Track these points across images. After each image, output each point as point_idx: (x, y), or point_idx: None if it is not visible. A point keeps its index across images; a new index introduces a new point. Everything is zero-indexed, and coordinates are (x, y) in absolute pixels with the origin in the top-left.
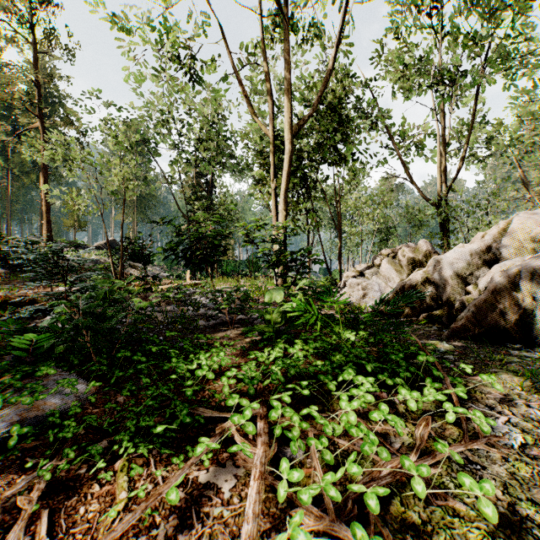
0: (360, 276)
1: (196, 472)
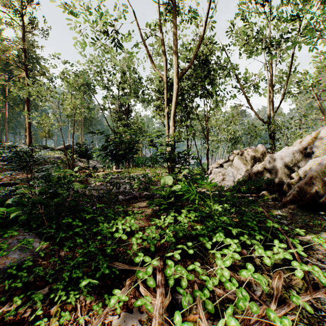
0: (220, 167)
1: (110, 317)
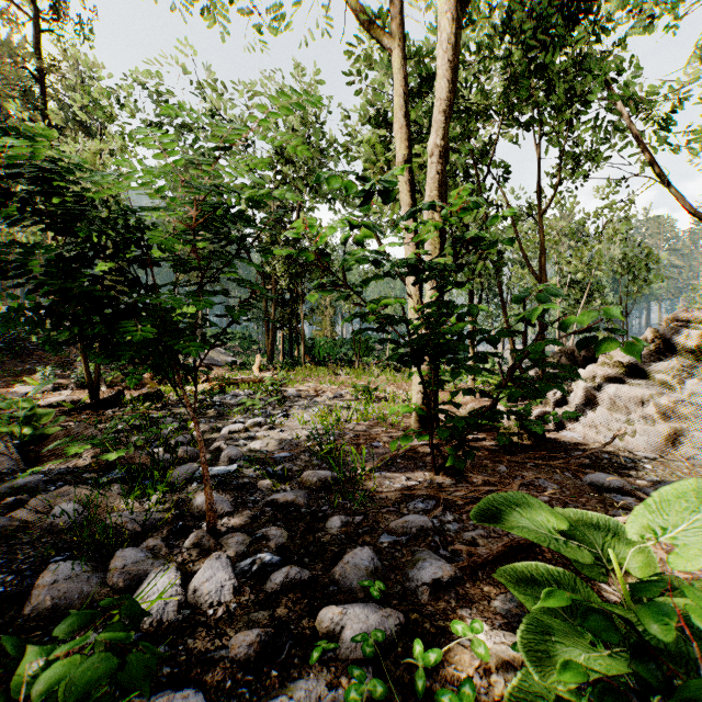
0: (635, 377)
1: None
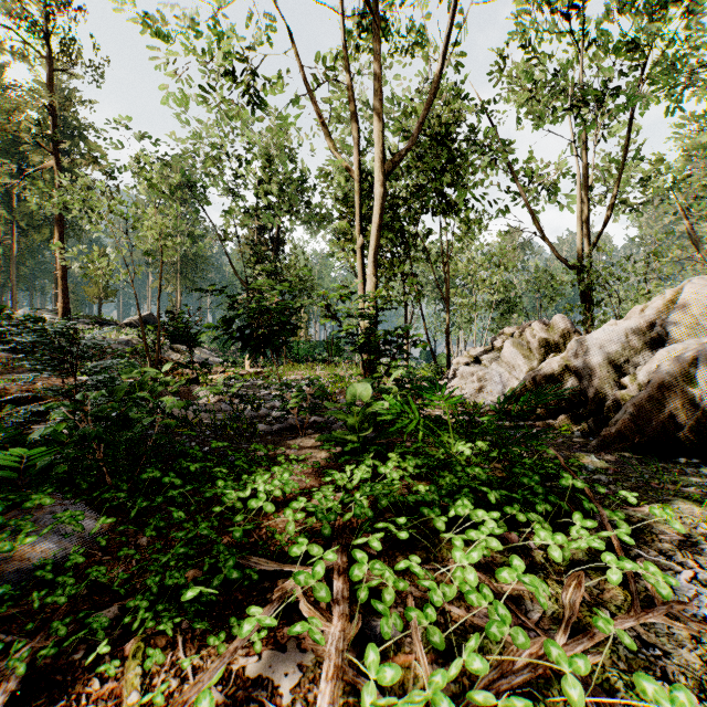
0: (475, 363)
1: (242, 659)
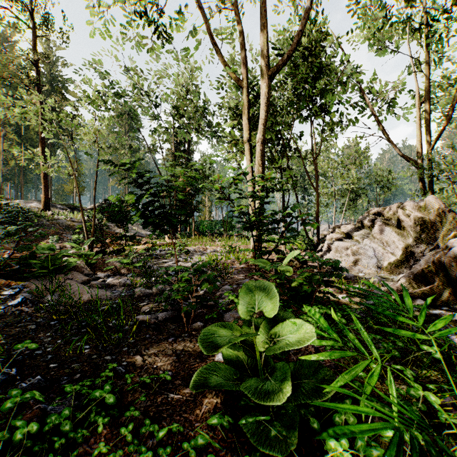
0: (347, 238)
1: None
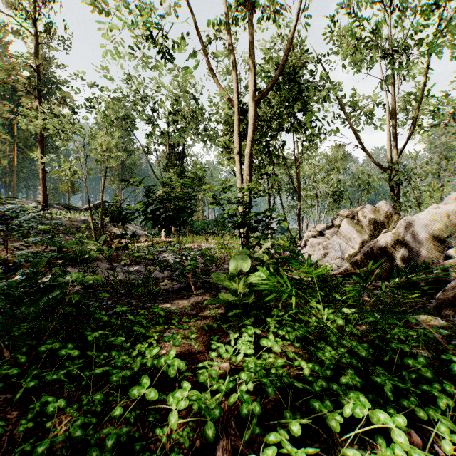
0: (320, 236)
1: None
